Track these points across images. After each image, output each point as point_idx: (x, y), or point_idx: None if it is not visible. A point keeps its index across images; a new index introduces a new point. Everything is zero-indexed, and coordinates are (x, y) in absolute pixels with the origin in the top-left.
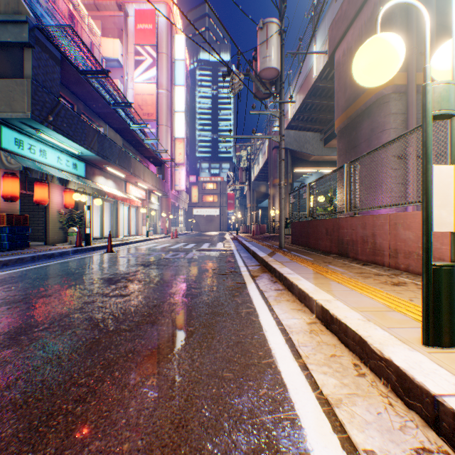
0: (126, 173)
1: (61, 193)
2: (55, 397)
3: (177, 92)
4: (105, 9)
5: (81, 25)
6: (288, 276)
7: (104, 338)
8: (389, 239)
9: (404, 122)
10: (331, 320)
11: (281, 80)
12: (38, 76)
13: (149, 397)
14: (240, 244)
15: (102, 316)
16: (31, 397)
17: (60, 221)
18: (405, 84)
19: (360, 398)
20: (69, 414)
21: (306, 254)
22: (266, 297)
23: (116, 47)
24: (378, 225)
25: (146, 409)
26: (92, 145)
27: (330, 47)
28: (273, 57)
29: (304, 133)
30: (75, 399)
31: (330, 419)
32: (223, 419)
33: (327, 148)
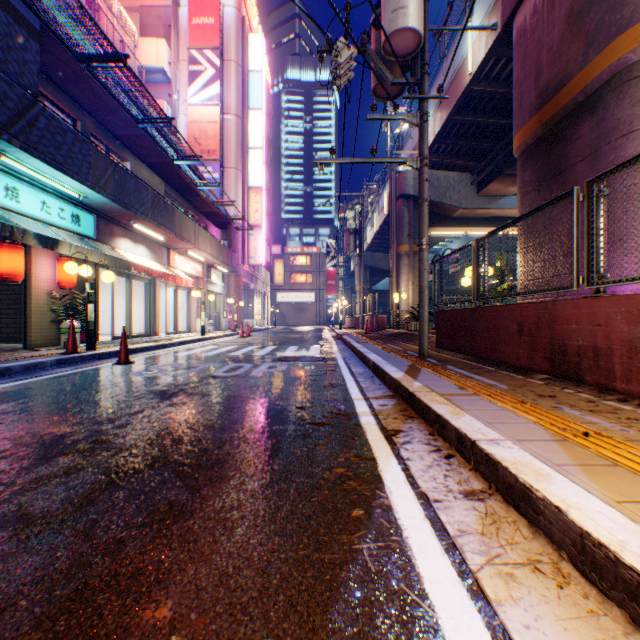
0: (166, 233)
1: (54, 263)
2: None
3: (252, 118)
4: None
5: (104, 13)
6: (501, 457)
7: None
8: None
9: None
10: None
11: (422, 59)
12: None
13: None
14: (348, 347)
15: None
16: None
17: (53, 310)
18: None
19: None
20: None
21: (480, 371)
22: (454, 540)
23: (161, 52)
24: None
25: None
26: (101, 183)
27: (507, 7)
28: (411, 8)
29: (446, 173)
30: None
31: None
32: None
33: (482, 197)
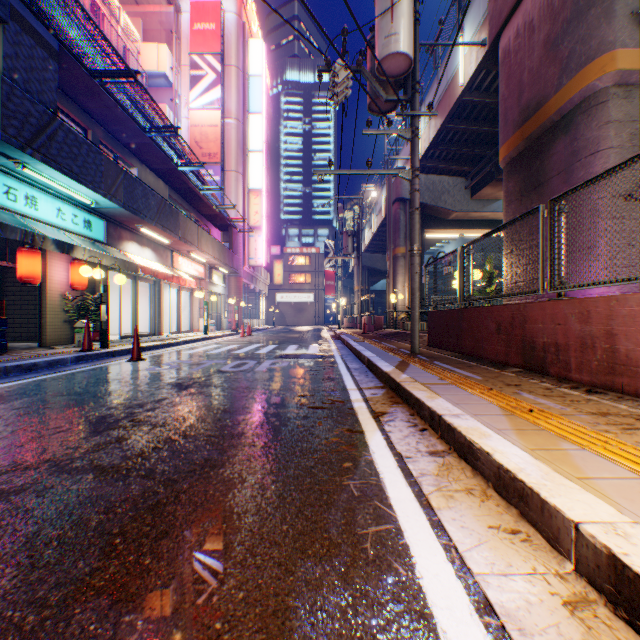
0: (171, 237)
1: (67, 266)
2: None
3: (252, 122)
4: (147, 2)
5: (109, 21)
6: (458, 425)
7: None
8: None
9: (634, 136)
10: None
11: (413, 79)
12: (14, 71)
13: None
14: (345, 345)
15: None
16: None
17: (66, 310)
18: (638, 70)
19: None
20: None
21: (463, 366)
22: (416, 478)
23: (163, 57)
24: (623, 316)
25: None
26: (113, 191)
27: (493, 28)
28: (402, 35)
29: (441, 178)
30: None
31: None
32: None
33: (476, 201)
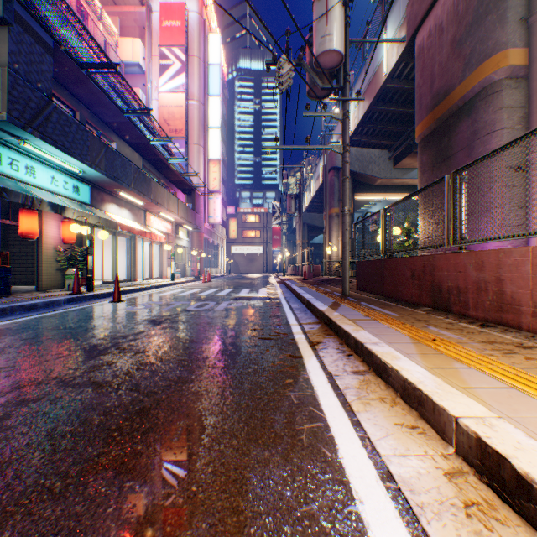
0: (144, 199)
1: (59, 224)
2: None
3: (211, 103)
4: (124, 3)
5: (92, 20)
6: (375, 350)
7: None
8: (531, 287)
9: (523, 119)
10: (522, 491)
11: (344, 71)
12: (17, 65)
13: None
14: (289, 289)
15: (27, 443)
16: None
17: (58, 260)
18: (526, 65)
19: None
20: None
21: (384, 305)
22: (342, 390)
23: (137, 49)
24: (509, 265)
25: None
26: (97, 162)
27: (410, 29)
28: (335, 35)
29: (369, 150)
30: None
31: None
32: None
33: (397, 170)
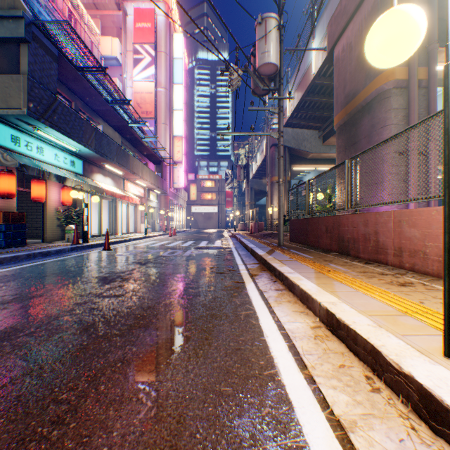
0: (124, 170)
1: (59, 190)
2: (30, 418)
3: (175, 90)
4: (104, 8)
5: (80, 24)
6: (289, 276)
7: (93, 344)
8: (393, 237)
9: (405, 118)
10: (338, 326)
11: (279, 76)
12: (34, 72)
13: (137, 418)
14: (238, 241)
15: (93, 319)
16: (3, 417)
17: (58, 218)
18: (407, 79)
19: (378, 420)
20: (43, 439)
21: (306, 252)
22: (266, 298)
23: (115, 46)
24: (381, 223)
25: (132, 433)
26: (89, 142)
27: (330, 43)
28: (272, 52)
29: (302, 130)
30: (52, 420)
31: (345, 448)
32: (221, 448)
33: (325, 146)
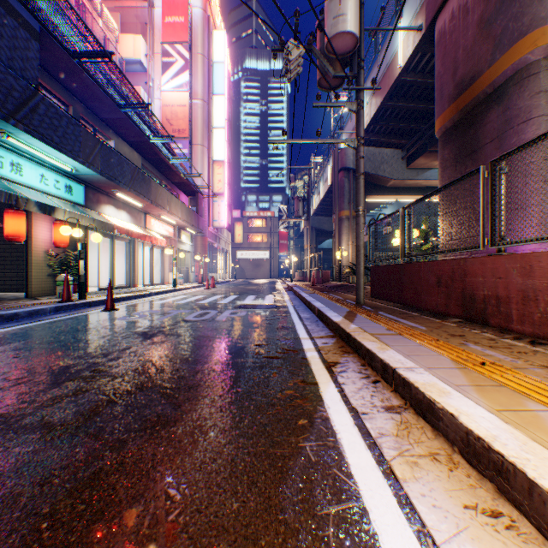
0: (144, 201)
1: (50, 226)
2: None
3: (216, 102)
4: None
5: (91, 14)
6: (414, 380)
7: None
8: None
9: None
10: None
11: (359, 57)
12: None
13: None
14: (297, 296)
15: None
16: None
17: (49, 265)
18: None
19: None
20: None
21: (406, 316)
22: (375, 440)
23: (139, 46)
24: None
25: None
26: (90, 159)
27: (430, 13)
28: (349, 15)
29: (380, 150)
30: None
31: None
32: None
33: (411, 170)
